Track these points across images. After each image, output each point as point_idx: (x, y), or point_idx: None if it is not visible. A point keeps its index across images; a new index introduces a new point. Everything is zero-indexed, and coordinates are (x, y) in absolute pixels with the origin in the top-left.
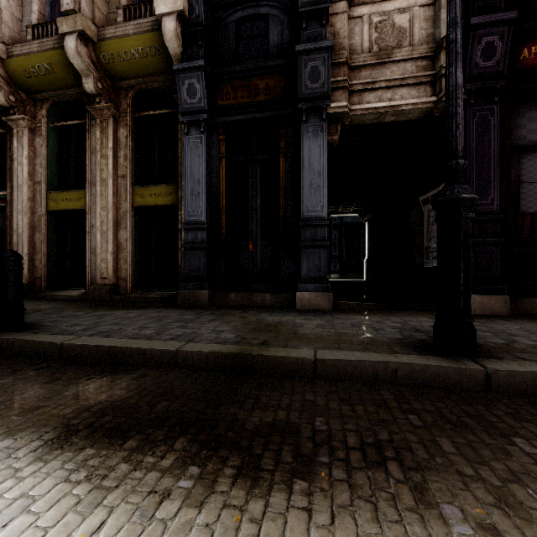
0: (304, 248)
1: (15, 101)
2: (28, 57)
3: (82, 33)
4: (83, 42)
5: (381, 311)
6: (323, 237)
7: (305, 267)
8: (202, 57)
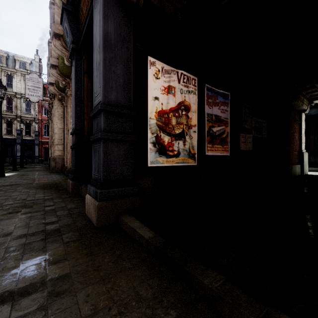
0: (93, 144)
1: (65, 83)
2: (59, 60)
3: (56, 34)
4: (57, 38)
5: (121, 259)
6: (100, 127)
7: (94, 165)
8: (70, 2)
